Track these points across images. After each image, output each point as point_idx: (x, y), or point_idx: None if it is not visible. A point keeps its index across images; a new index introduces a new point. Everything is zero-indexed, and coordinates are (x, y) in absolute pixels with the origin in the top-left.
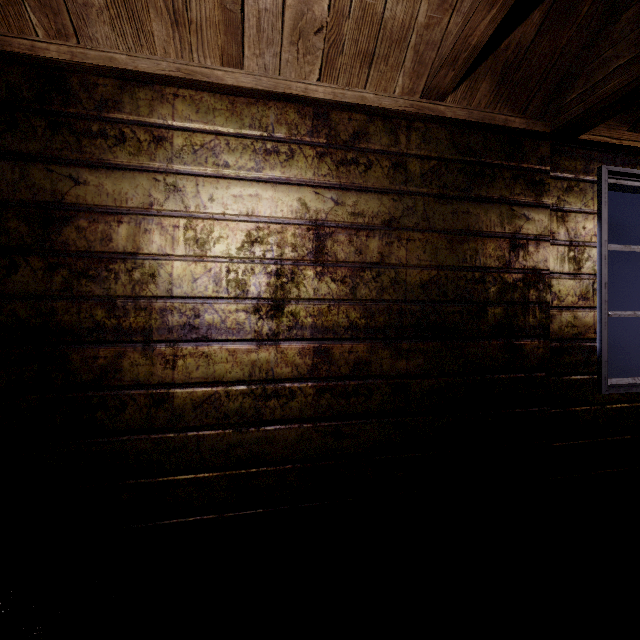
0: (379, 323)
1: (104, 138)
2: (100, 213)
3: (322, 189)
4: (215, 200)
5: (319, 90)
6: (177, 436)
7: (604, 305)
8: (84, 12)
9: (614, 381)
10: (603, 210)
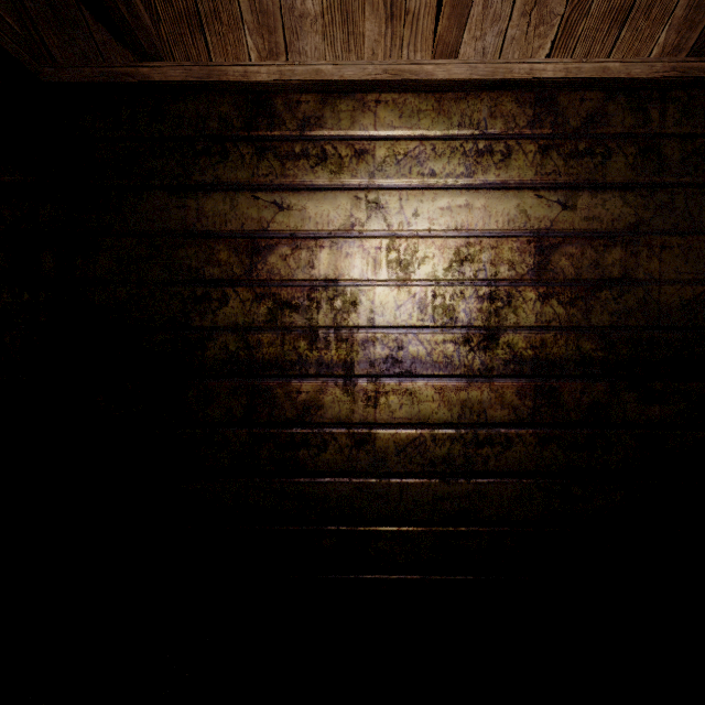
0: (621, 356)
1: (306, 158)
2: (302, 239)
3: (546, 191)
4: (419, 215)
5: (547, 68)
6: (379, 482)
7: None
8: (298, 25)
9: None
10: None
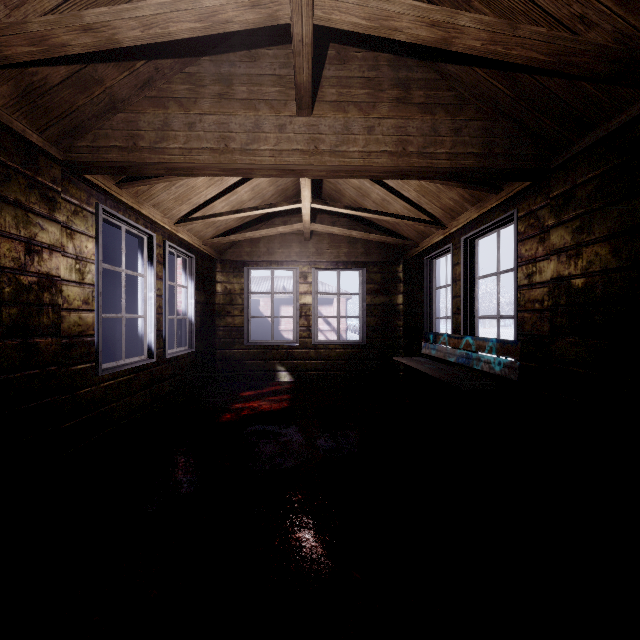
0: None
1: None
2: None
3: None
4: None
5: None
6: None
7: (100, 309)
8: None
9: (105, 366)
10: (100, 237)
